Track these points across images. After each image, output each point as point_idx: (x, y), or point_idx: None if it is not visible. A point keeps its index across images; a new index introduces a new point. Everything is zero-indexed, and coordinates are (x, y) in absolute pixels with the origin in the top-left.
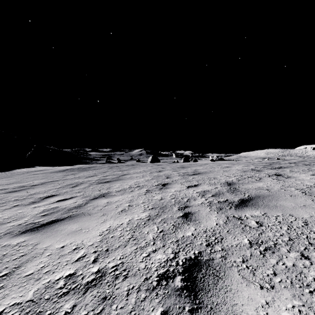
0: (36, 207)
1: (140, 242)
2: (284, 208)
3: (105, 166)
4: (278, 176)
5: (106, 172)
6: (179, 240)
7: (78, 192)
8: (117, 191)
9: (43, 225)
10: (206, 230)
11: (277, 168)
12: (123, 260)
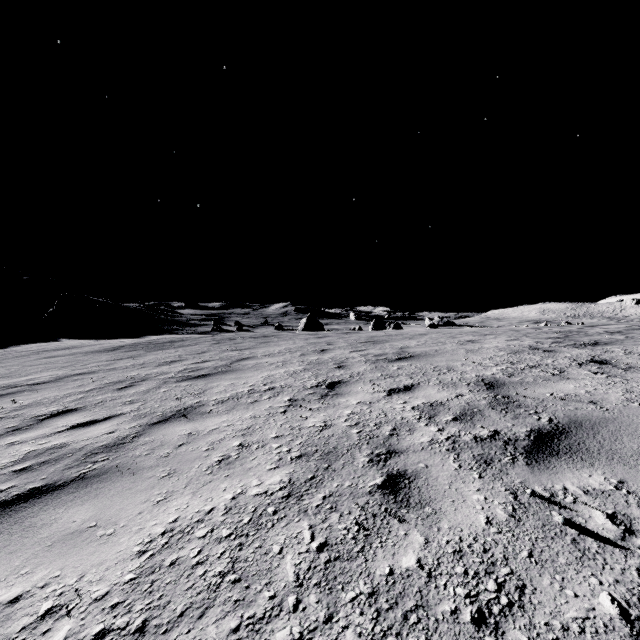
0: (13, 445)
1: (254, 594)
2: None
3: (206, 338)
4: (602, 365)
5: (204, 351)
6: (381, 592)
7: (130, 402)
8: (220, 401)
9: (3, 504)
10: (462, 544)
11: (589, 345)
12: None
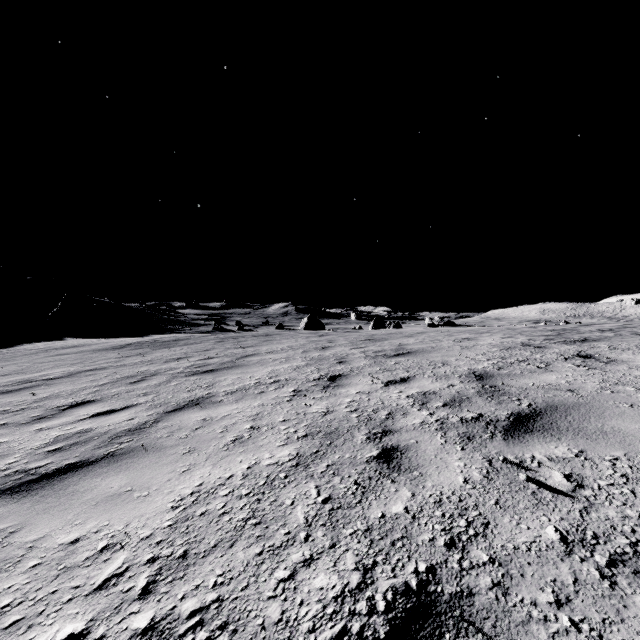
0: (41, 431)
1: (272, 532)
2: (624, 438)
3: (210, 337)
4: (586, 359)
5: (209, 349)
6: (374, 529)
7: (144, 394)
8: (229, 392)
9: (45, 476)
10: (442, 497)
11: (578, 342)
12: (223, 591)
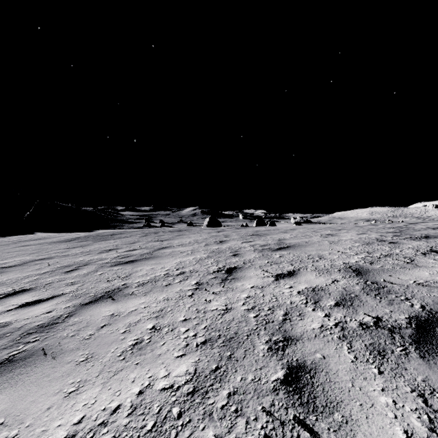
0: None
1: None
2: None
3: (138, 232)
4: None
5: (135, 242)
6: None
7: (72, 283)
8: (141, 283)
9: None
10: None
11: (423, 238)
12: None
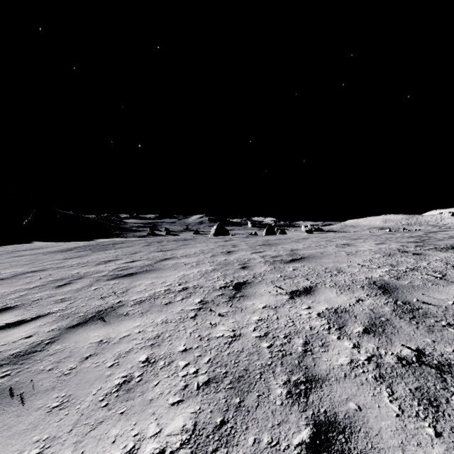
0: None
1: None
2: None
3: (140, 241)
4: None
5: (136, 252)
6: None
7: (62, 300)
8: (139, 301)
9: None
10: None
11: (449, 249)
12: None
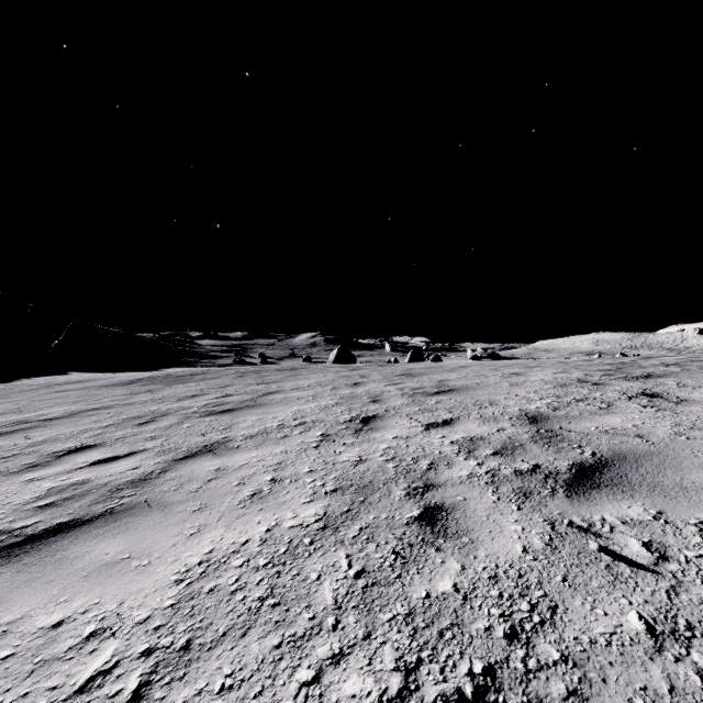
0: (33, 482)
1: (294, 616)
2: None
3: (229, 371)
4: (653, 398)
5: (228, 385)
6: (418, 613)
7: (153, 437)
8: (249, 436)
9: (31, 538)
10: (498, 571)
11: (641, 378)
12: (232, 699)
